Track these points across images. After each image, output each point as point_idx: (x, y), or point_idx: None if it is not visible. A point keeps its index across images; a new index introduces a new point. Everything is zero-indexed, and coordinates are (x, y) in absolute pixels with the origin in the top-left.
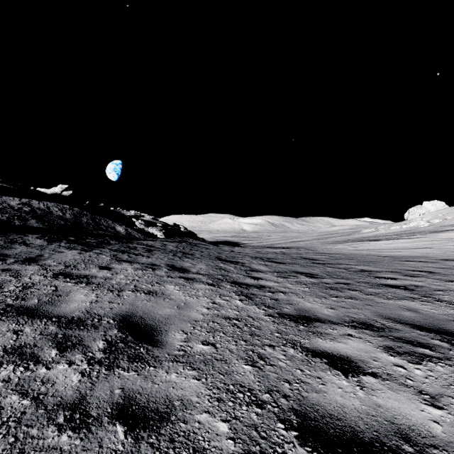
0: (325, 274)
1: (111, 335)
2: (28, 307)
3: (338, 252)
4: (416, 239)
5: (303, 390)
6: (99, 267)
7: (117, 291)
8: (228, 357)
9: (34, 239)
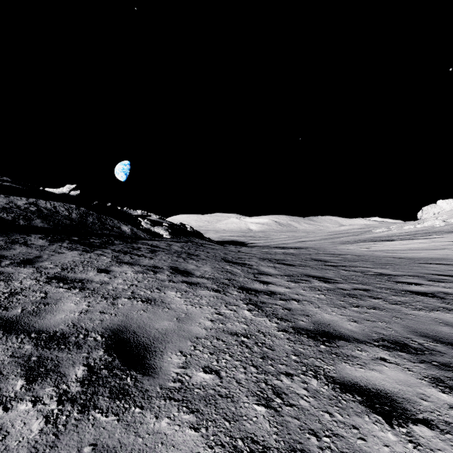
0: (341, 279)
1: (95, 357)
2: (8, 319)
3: (350, 253)
4: (433, 239)
5: (337, 449)
6: (98, 269)
7: (112, 299)
8: (235, 391)
9: (36, 239)
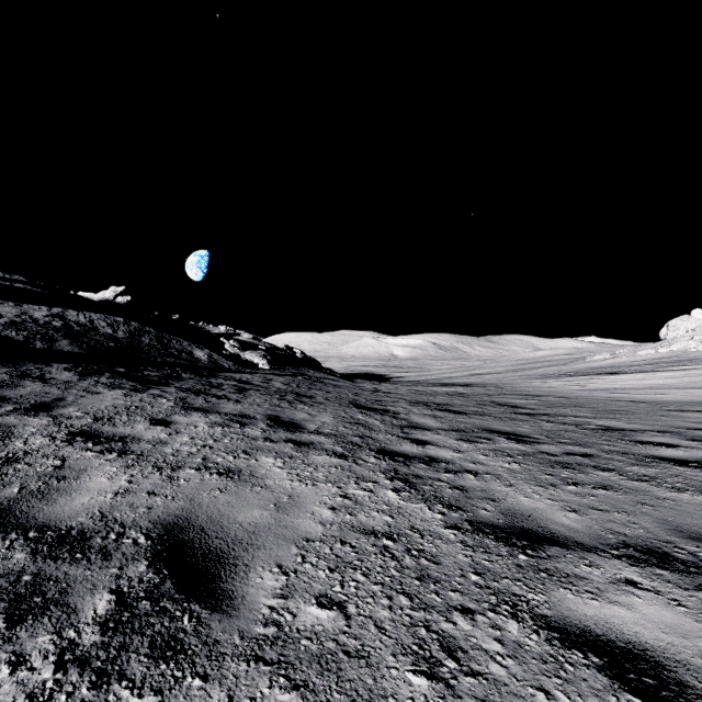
0: (543, 436)
1: (132, 576)
2: None
3: (554, 394)
4: (687, 372)
5: None
6: (151, 420)
7: (169, 470)
8: (372, 645)
9: (60, 371)
